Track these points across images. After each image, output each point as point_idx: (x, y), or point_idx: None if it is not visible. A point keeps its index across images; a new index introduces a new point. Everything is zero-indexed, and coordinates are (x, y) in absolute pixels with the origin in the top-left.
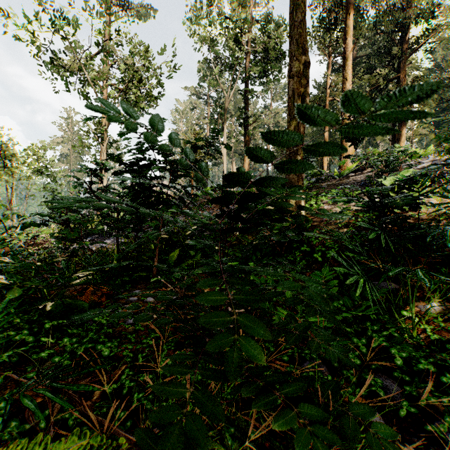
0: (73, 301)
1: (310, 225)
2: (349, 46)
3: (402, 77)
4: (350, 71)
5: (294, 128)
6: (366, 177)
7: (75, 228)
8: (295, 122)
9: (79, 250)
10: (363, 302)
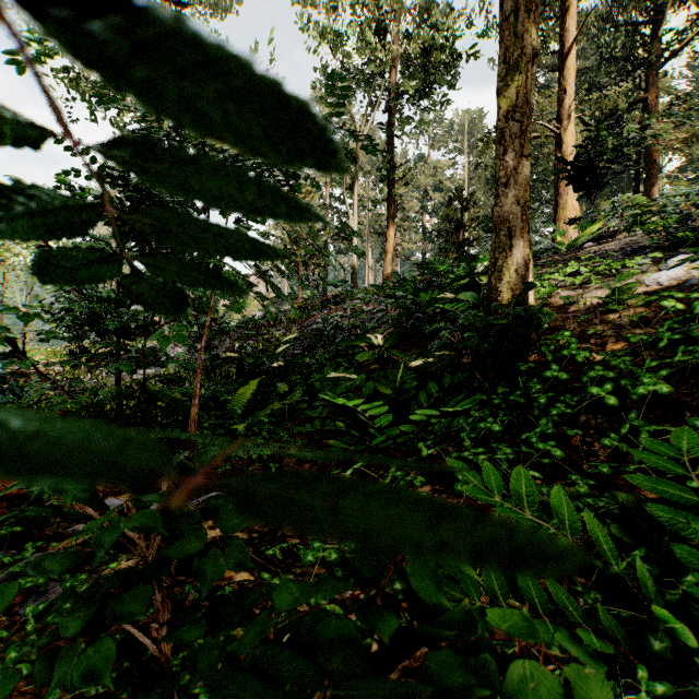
0: None
1: (545, 324)
2: (570, 35)
3: (651, 99)
4: (571, 77)
5: (517, 91)
6: (630, 243)
7: (1, 326)
8: (519, 77)
9: (6, 379)
10: None
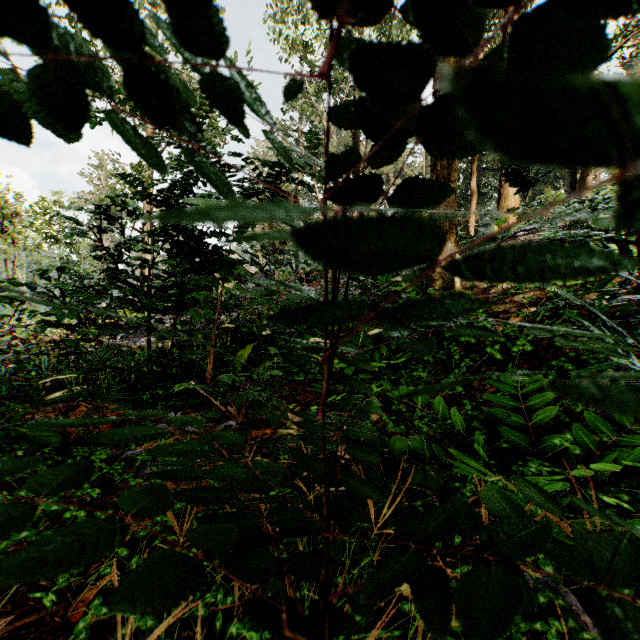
0: (31, 432)
1: None
2: None
3: None
4: None
5: None
6: None
7: (73, 305)
8: None
9: (78, 343)
10: (623, 437)
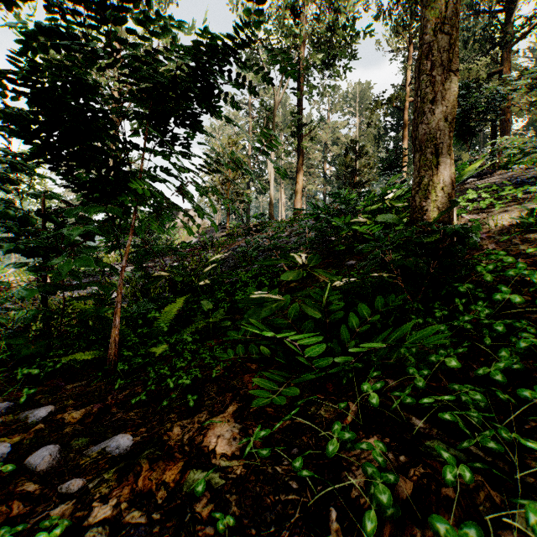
0: None
1: None
2: None
3: (505, 71)
4: None
5: (447, 2)
6: (513, 176)
7: None
8: None
9: None
10: None
